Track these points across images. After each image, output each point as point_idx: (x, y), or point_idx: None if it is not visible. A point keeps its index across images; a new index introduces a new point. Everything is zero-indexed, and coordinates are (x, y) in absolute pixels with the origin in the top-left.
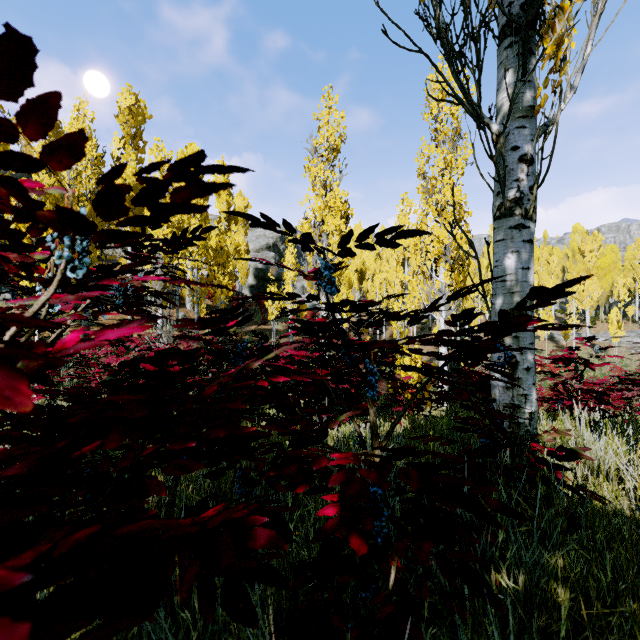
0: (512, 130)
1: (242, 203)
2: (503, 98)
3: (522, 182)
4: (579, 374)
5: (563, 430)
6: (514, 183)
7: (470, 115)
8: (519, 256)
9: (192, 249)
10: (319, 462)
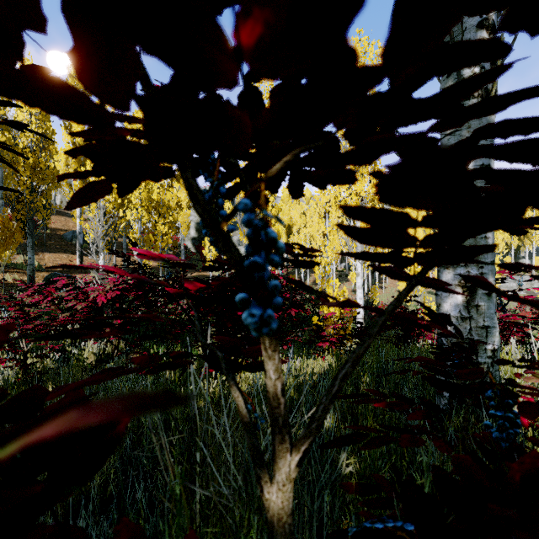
0: None
1: None
2: None
3: None
4: (502, 307)
5: None
6: None
7: None
8: None
9: (135, 201)
10: None
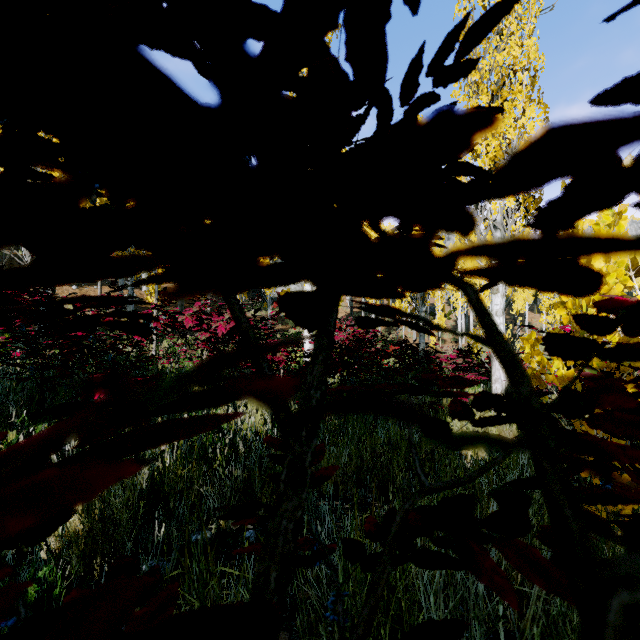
0: None
1: None
2: None
3: None
4: None
5: None
6: None
7: None
8: None
9: None
10: None
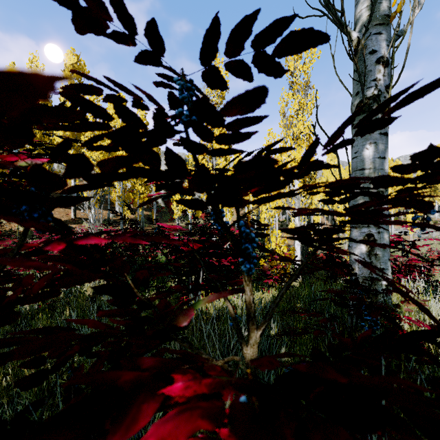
0: (370, 36)
1: None
2: (362, 9)
3: (379, 81)
4: (405, 253)
5: (418, 300)
6: (372, 82)
7: (334, 23)
8: (376, 147)
9: None
10: (131, 417)
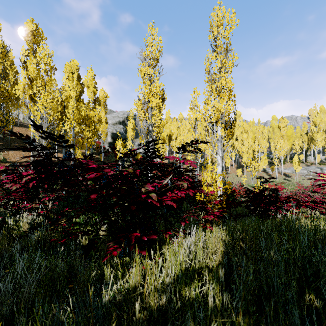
0: None
1: (103, 95)
2: None
3: None
4: None
5: None
6: None
7: None
8: None
9: (70, 116)
10: None
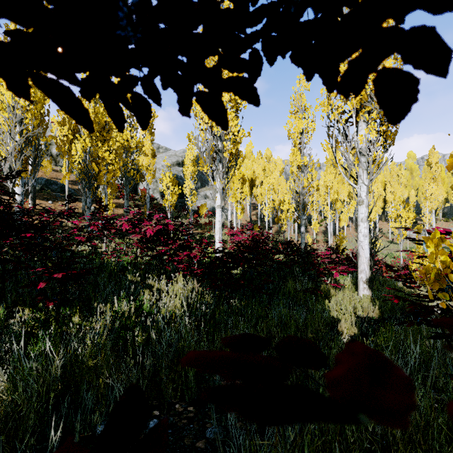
0: None
1: None
2: None
3: None
4: None
5: None
6: None
7: None
8: None
9: (82, 131)
10: None
